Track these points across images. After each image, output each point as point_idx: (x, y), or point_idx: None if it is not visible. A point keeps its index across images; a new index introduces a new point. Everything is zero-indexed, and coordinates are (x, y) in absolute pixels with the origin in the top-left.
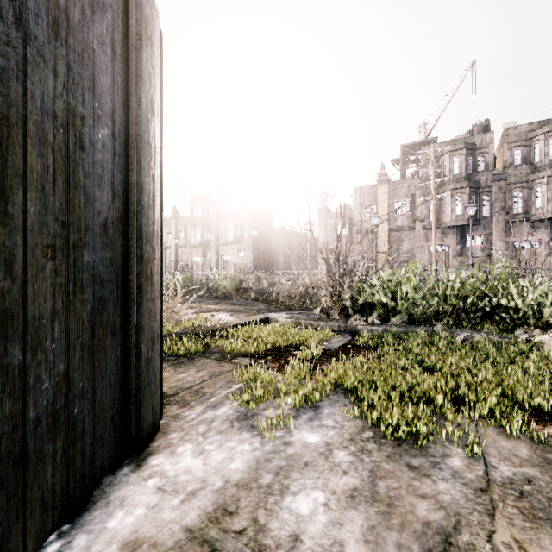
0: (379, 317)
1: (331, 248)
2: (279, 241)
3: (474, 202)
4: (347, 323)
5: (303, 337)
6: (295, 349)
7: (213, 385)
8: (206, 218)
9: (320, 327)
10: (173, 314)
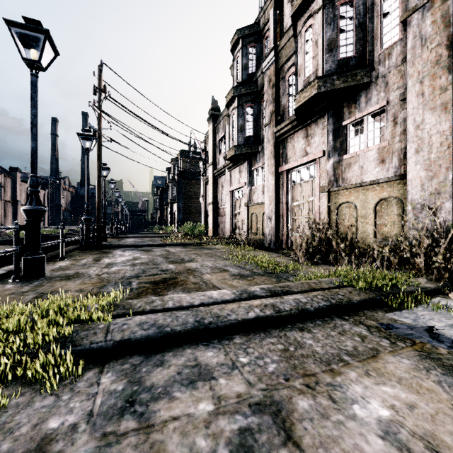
0: None
1: None
2: None
3: (252, 116)
4: None
5: None
6: None
7: None
8: None
9: None
10: None
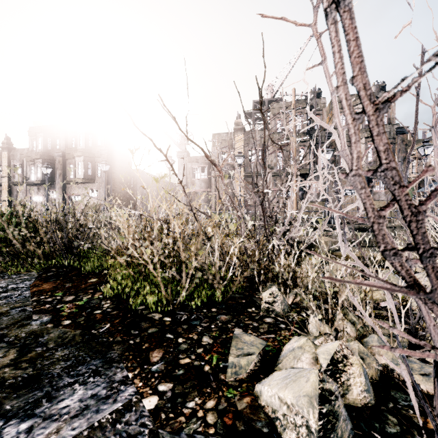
0: None
1: (191, 191)
2: (138, 183)
3: (313, 155)
4: None
5: None
6: None
7: None
8: (49, 153)
9: None
10: None
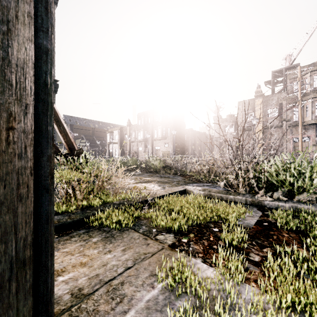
0: (284, 194)
1: (222, 141)
2: (189, 137)
3: None
4: (253, 197)
5: (219, 213)
6: (214, 225)
7: (134, 278)
8: (146, 125)
9: (228, 199)
10: (116, 186)
